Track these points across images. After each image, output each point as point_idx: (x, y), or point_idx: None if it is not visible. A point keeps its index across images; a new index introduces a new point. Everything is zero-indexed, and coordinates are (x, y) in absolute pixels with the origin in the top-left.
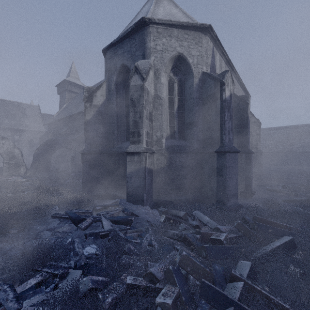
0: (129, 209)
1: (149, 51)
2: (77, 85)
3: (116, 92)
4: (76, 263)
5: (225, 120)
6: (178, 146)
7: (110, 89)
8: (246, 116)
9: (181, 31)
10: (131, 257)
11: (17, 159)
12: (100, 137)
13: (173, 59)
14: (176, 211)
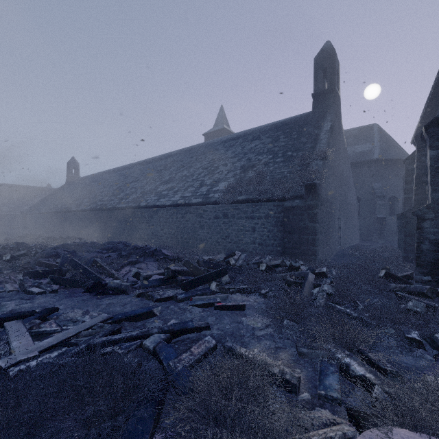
0: None
1: None
2: None
3: None
4: None
5: None
6: None
7: None
8: None
9: None
10: None
11: None
12: None
13: None
14: None
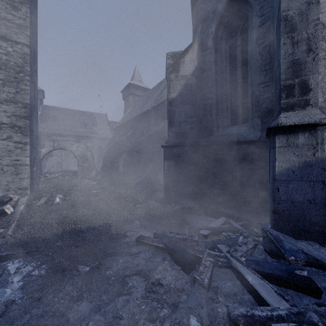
0: (317, 257)
1: None
2: (140, 87)
3: (215, 50)
4: None
5: None
6: None
7: (205, 48)
8: None
9: None
10: None
11: (89, 162)
12: (189, 123)
13: None
14: None
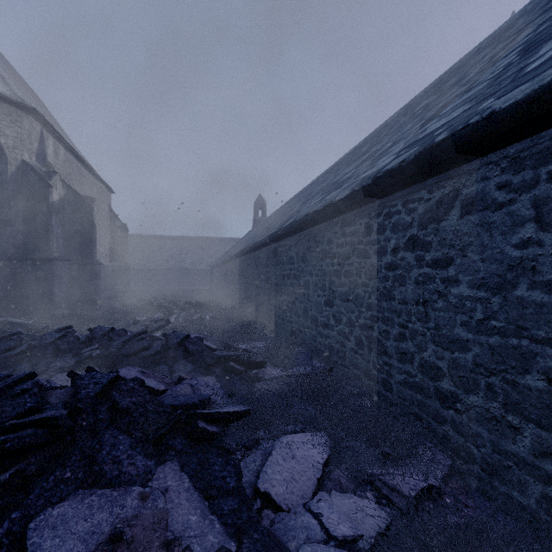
0: None
1: None
2: None
3: None
4: None
5: (53, 226)
6: None
7: None
8: (92, 221)
9: None
10: None
11: None
12: None
13: None
14: None
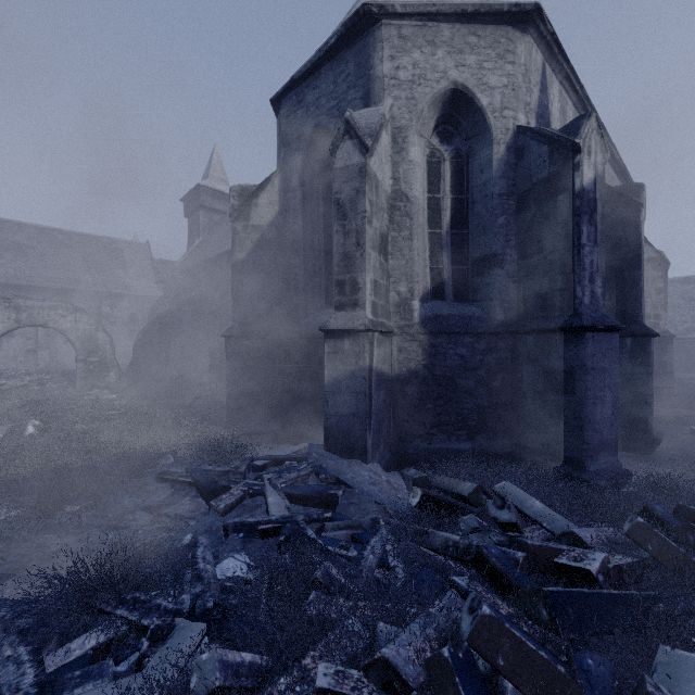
0: (329, 469)
1: (380, 86)
2: (223, 194)
3: (302, 193)
4: (195, 601)
5: (582, 246)
6: (452, 316)
7: (289, 187)
8: (636, 237)
9: (461, 29)
10: (332, 604)
11: (102, 352)
12: (267, 301)
13: (439, 102)
14: (449, 480)
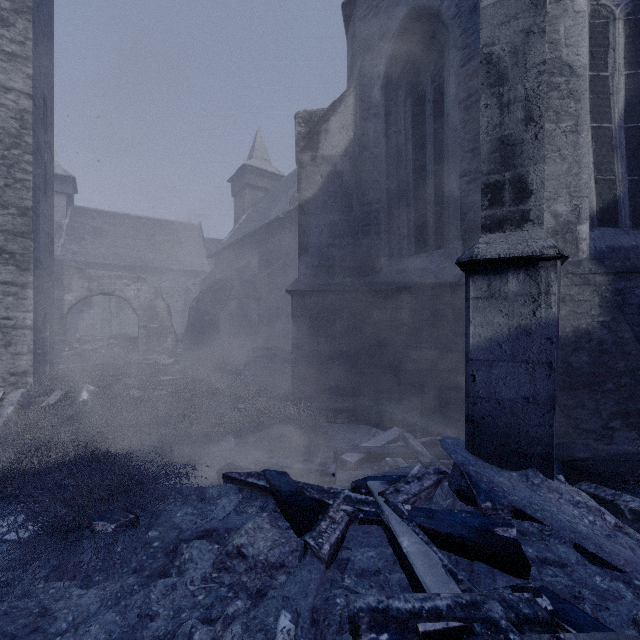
0: (521, 503)
1: None
2: (266, 172)
3: (385, 109)
4: None
5: None
6: None
7: (368, 104)
8: None
9: None
10: None
11: (161, 319)
12: (338, 248)
13: None
14: None
